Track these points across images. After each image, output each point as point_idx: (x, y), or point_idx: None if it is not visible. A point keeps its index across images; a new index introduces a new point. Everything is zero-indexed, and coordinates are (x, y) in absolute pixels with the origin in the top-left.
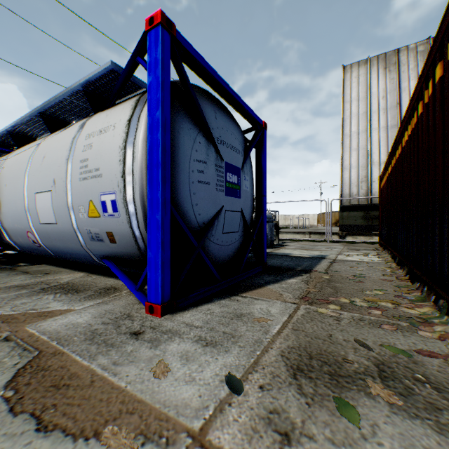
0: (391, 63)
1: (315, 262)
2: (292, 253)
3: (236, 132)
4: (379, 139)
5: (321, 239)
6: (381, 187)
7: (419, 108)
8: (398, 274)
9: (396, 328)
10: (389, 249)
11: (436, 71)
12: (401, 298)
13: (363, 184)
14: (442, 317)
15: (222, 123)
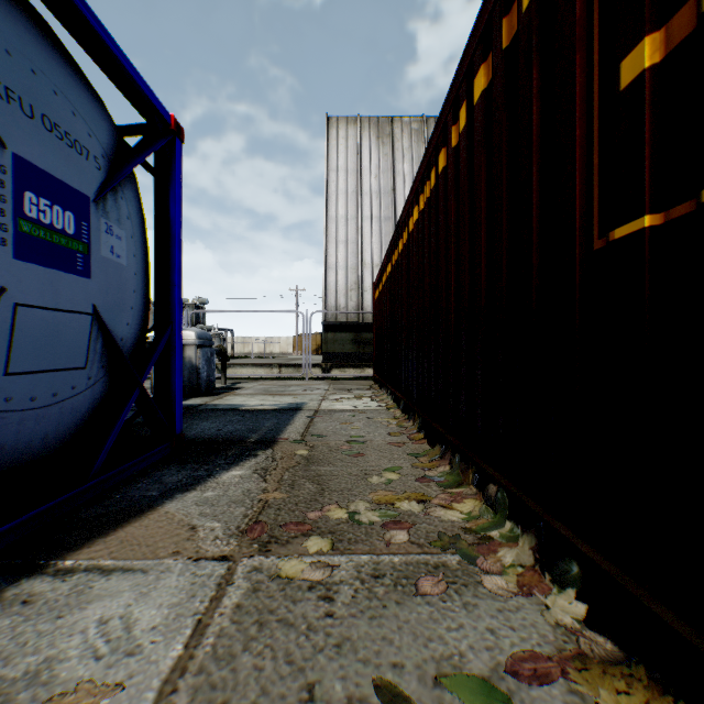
0: (385, 133)
1: (285, 420)
2: (246, 404)
3: (79, 101)
4: (373, 233)
5: (297, 375)
6: (376, 298)
7: (443, 159)
8: (409, 430)
9: (447, 583)
10: (390, 387)
11: (477, 83)
12: (428, 482)
13: (353, 293)
14: (503, 523)
15: (13, 41)
